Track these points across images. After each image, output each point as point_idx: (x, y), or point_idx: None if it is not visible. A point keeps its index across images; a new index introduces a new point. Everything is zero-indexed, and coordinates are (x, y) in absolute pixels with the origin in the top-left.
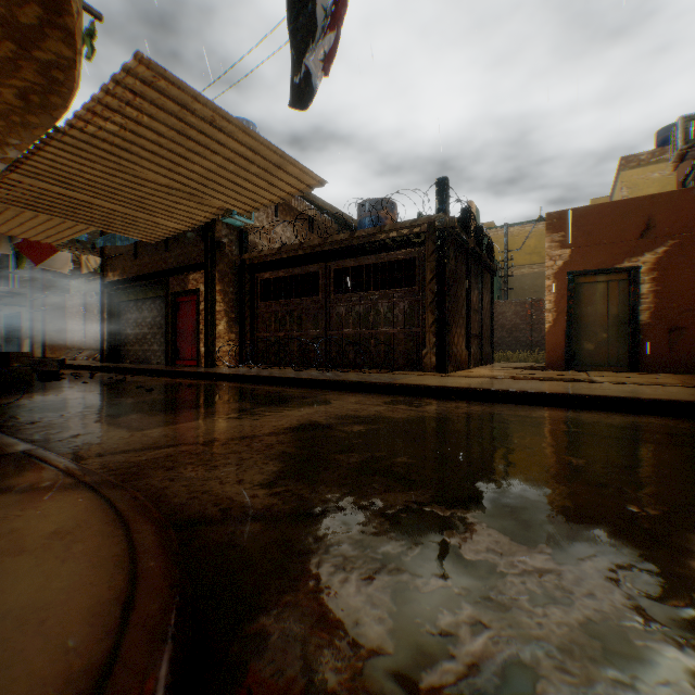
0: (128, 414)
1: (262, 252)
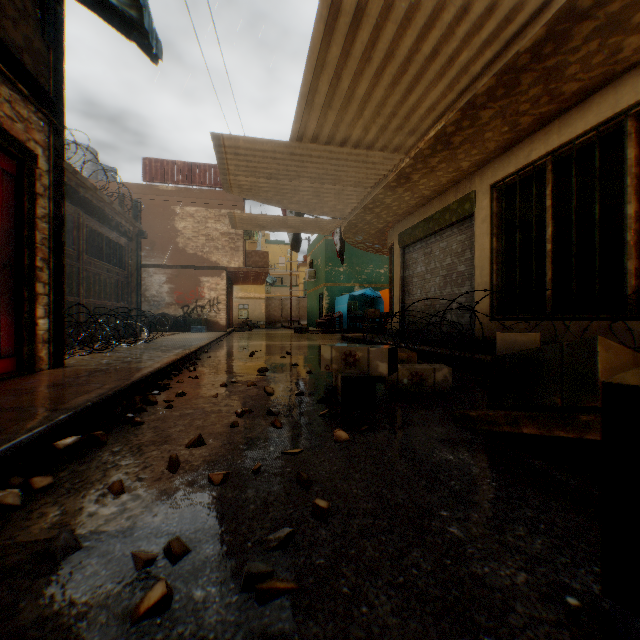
0: None
1: None
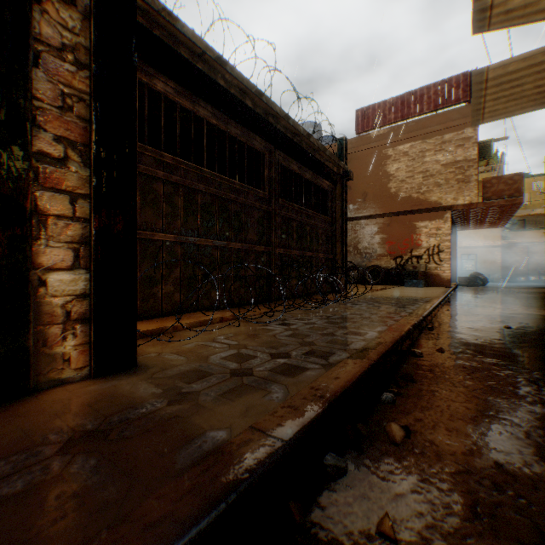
0: None
1: (178, 21)
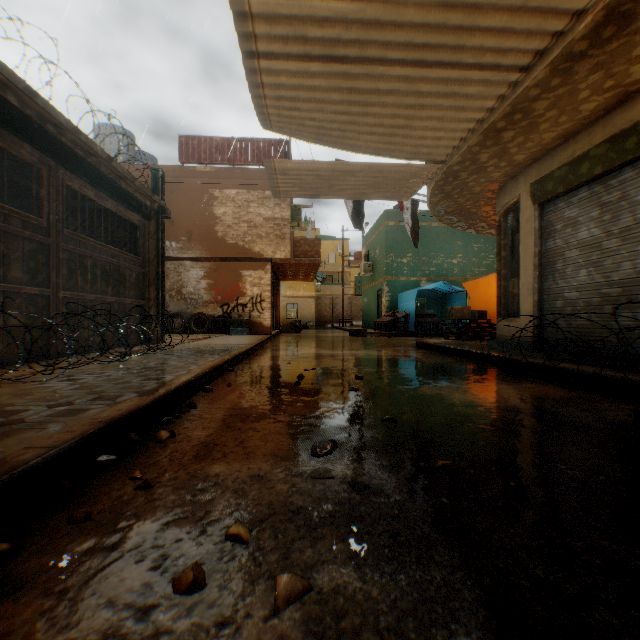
0: (406, 360)
1: None
